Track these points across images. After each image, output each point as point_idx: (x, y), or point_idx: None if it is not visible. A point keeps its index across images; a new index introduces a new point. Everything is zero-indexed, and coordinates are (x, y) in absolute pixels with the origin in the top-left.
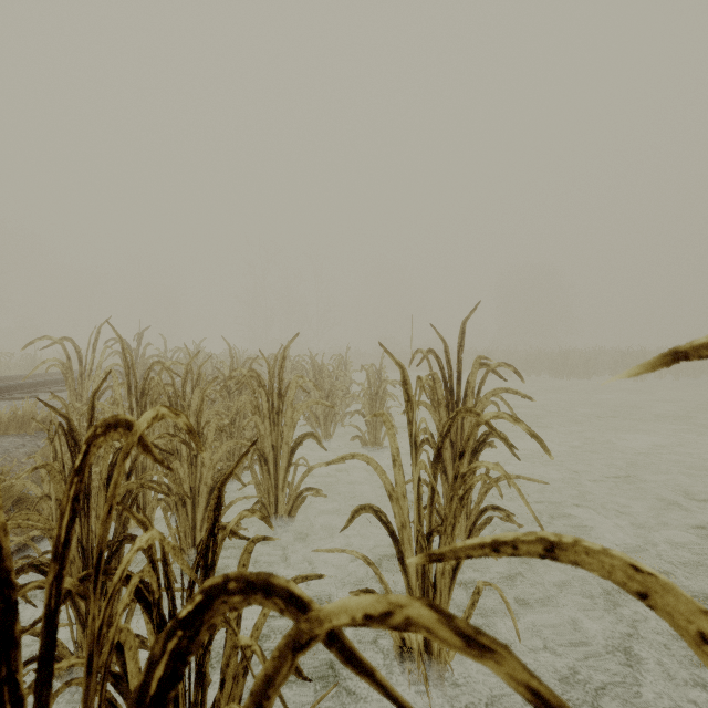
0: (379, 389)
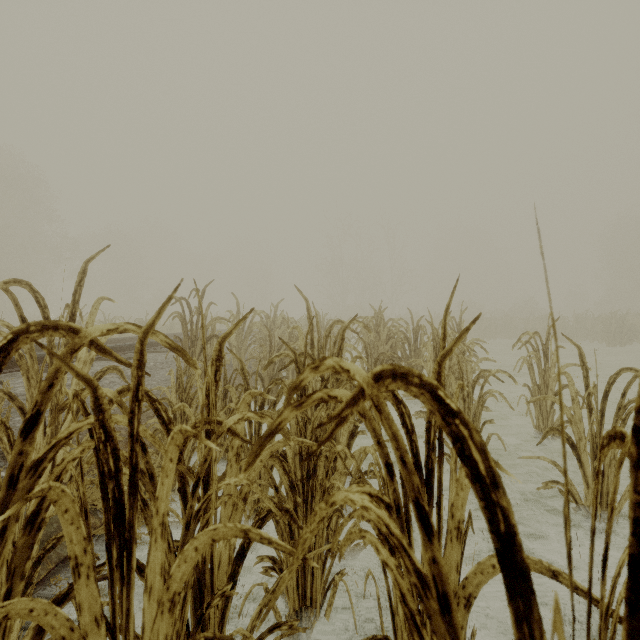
0: (546, 375)
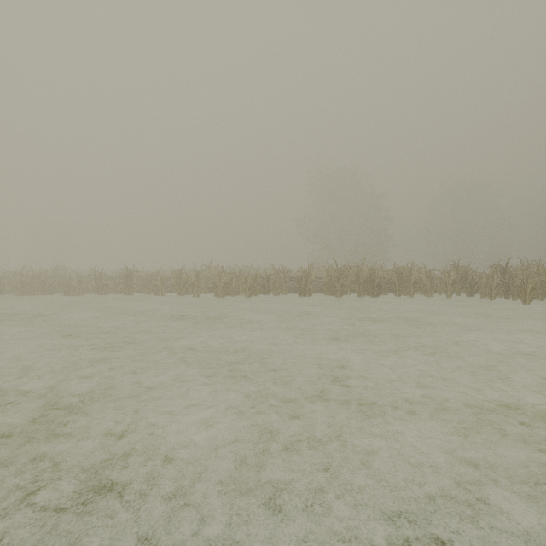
0: None
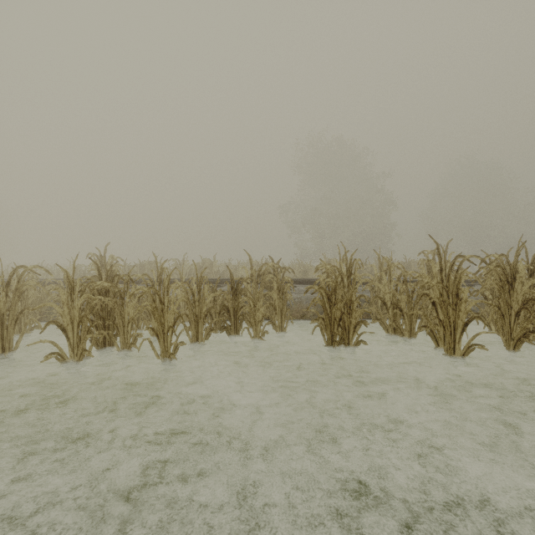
0: None
